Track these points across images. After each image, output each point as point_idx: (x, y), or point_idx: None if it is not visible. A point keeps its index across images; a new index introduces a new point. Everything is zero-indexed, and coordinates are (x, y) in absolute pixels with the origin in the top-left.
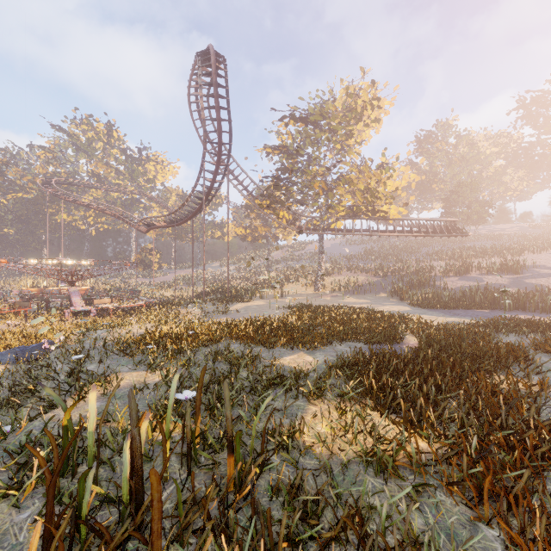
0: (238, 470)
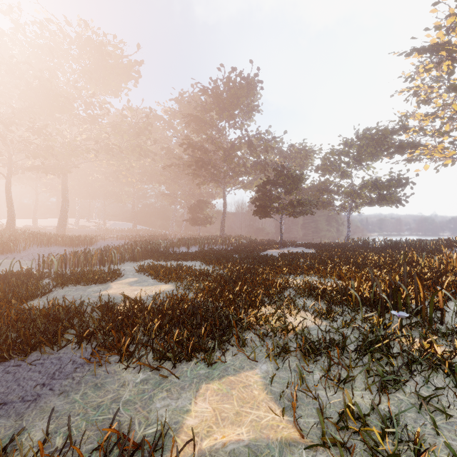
0: (353, 302)
